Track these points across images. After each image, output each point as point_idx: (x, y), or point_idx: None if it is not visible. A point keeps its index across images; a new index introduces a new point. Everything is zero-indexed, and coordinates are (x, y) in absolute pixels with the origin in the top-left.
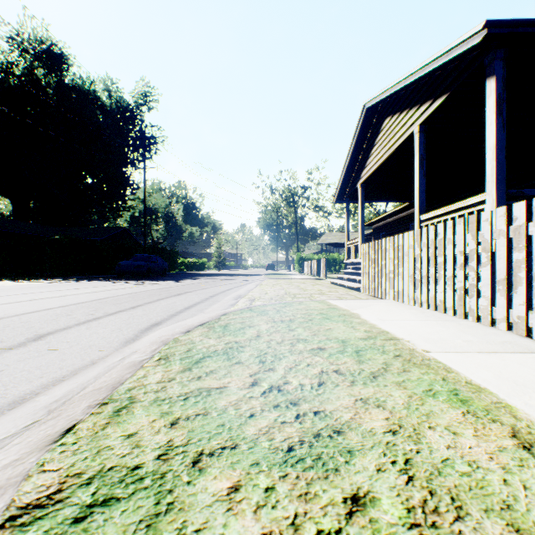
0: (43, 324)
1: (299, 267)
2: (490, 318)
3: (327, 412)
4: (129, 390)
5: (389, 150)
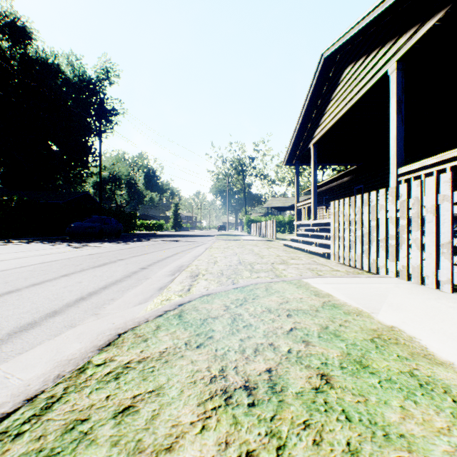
0: None
1: (248, 229)
2: None
3: None
4: None
5: (352, 100)
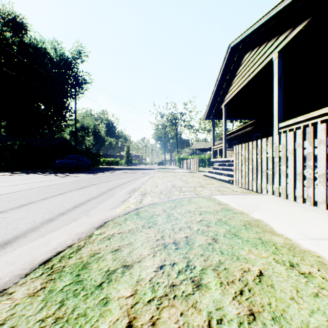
0: None
1: (179, 164)
2: None
3: None
4: None
5: (249, 76)
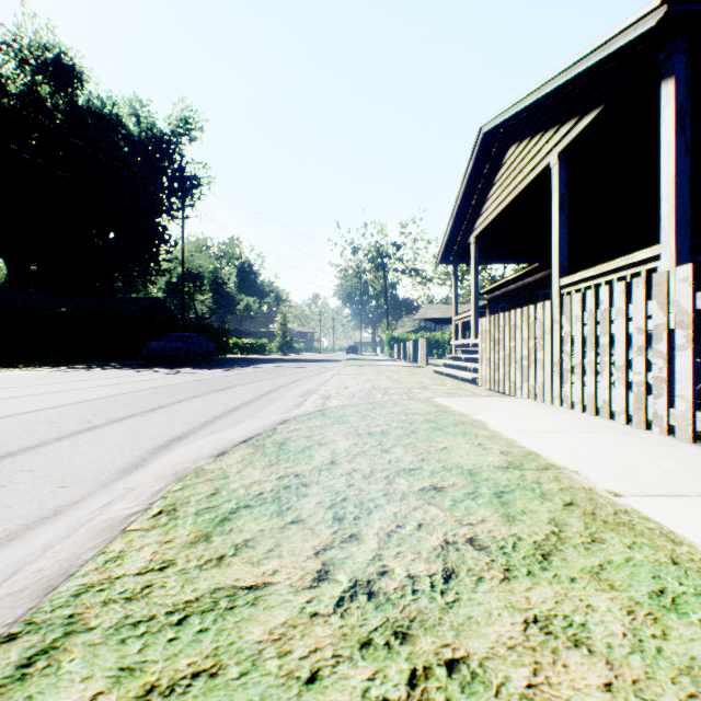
0: (7, 438)
1: (390, 351)
2: (691, 431)
3: (474, 664)
4: (75, 596)
5: (515, 189)
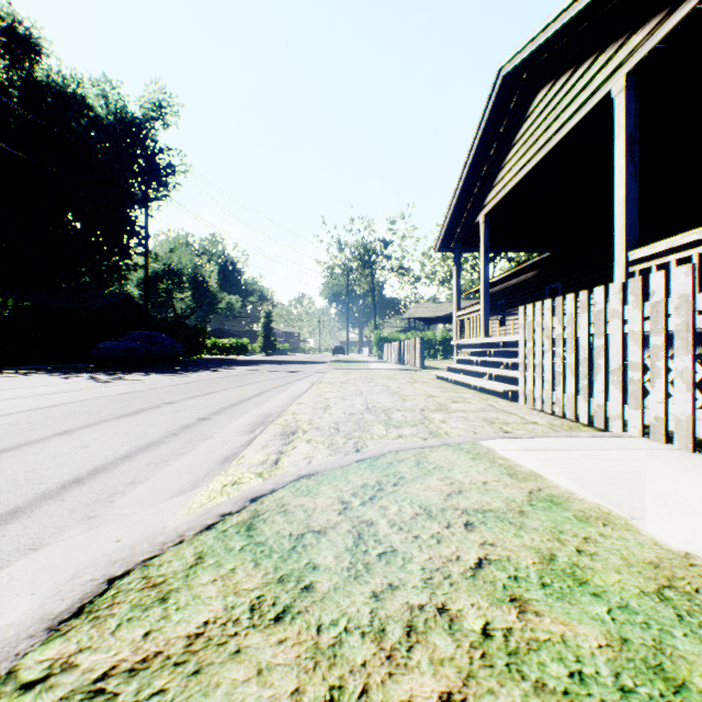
0: None
1: (379, 351)
2: None
3: None
4: None
5: (549, 143)
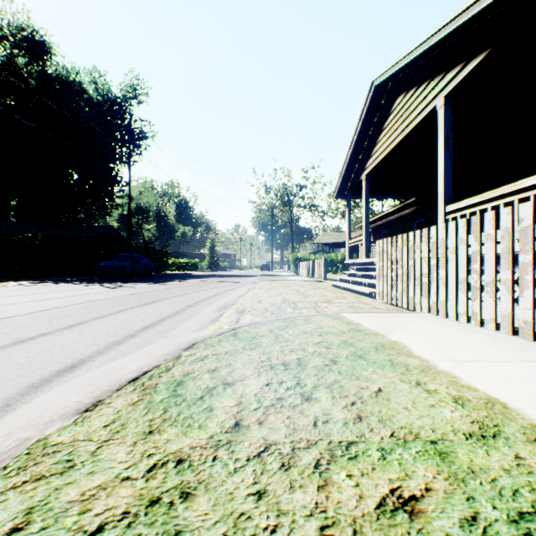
0: None
1: (295, 268)
2: None
3: None
4: None
5: (403, 132)
